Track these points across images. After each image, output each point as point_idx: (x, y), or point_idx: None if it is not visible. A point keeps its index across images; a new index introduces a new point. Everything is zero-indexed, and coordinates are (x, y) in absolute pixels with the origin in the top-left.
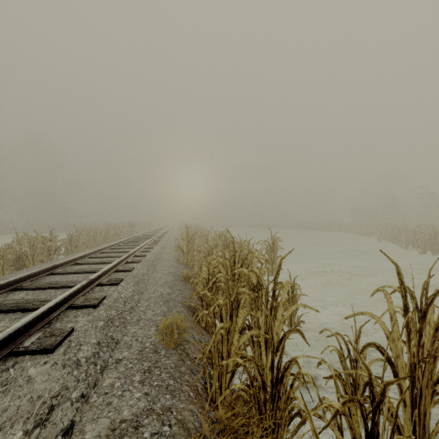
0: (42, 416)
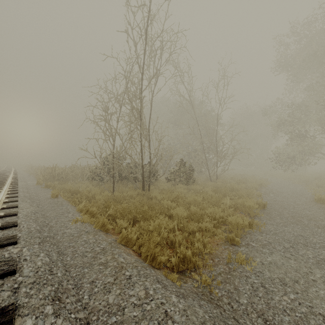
0: (21, 175)
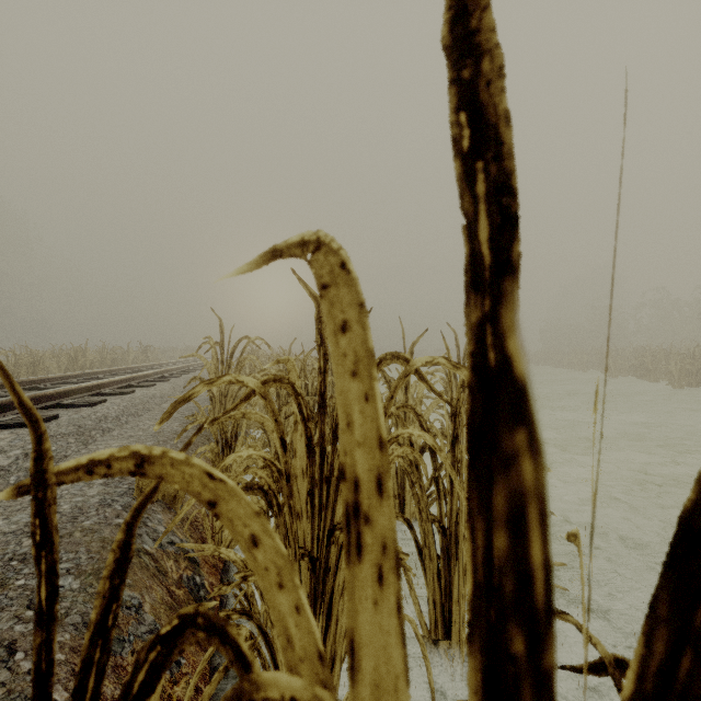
0: None
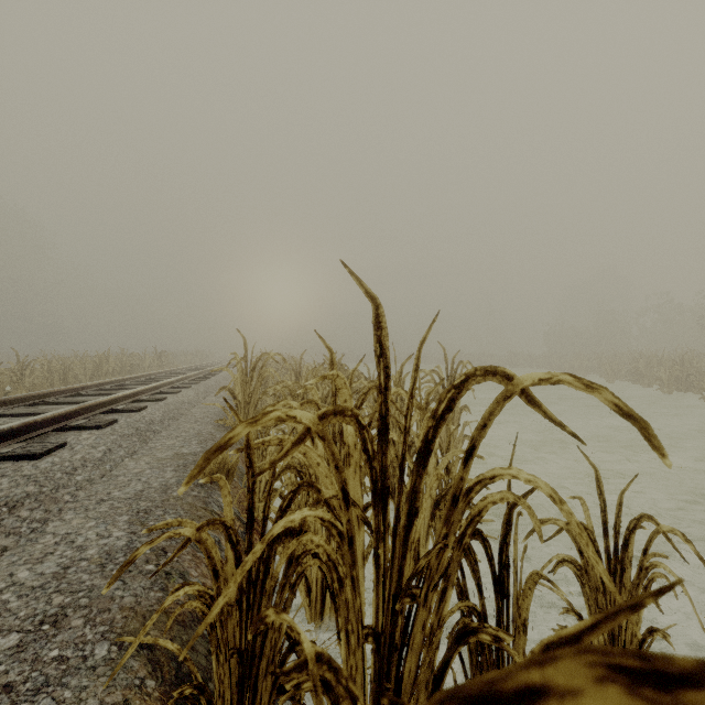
0: None
